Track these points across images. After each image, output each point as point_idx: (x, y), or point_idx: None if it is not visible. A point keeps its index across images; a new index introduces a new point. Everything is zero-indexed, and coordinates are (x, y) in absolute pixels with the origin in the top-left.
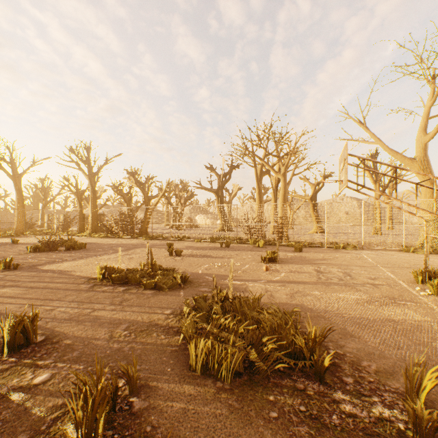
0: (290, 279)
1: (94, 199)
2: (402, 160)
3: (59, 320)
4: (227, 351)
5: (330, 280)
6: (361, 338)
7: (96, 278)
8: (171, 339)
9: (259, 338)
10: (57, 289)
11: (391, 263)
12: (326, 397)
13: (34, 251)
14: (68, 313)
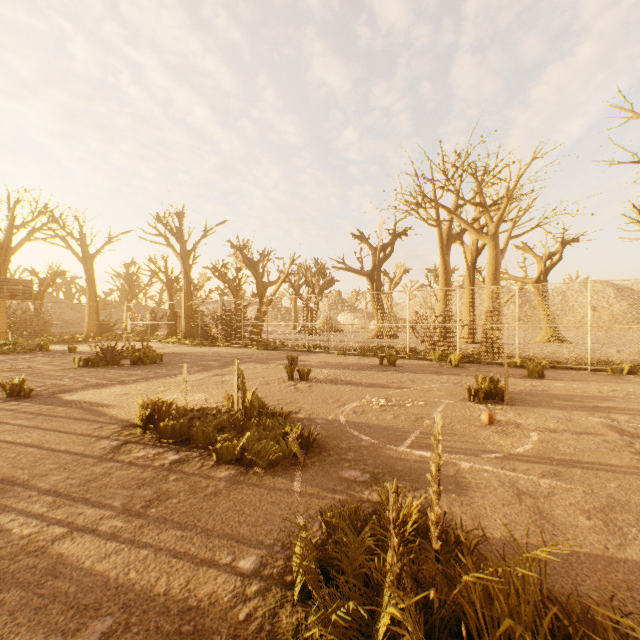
0: (562, 453)
1: (188, 289)
2: None
3: None
4: None
5: None
6: None
7: (137, 426)
8: None
9: None
10: (48, 451)
11: None
12: None
13: (85, 365)
14: (5, 536)
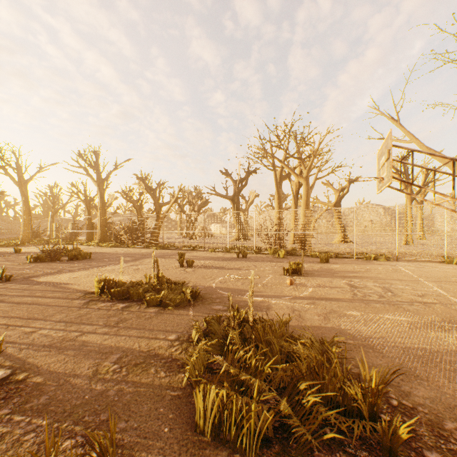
0: (320, 295)
1: (103, 206)
2: (441, 160)
3: (36, 347)
4: (250, 408)
5: (369, 297)
6: (430, 381)
7: (93, 293)
8: (173, 378)
9: (293, 382)
10: (45, 306)
11: (436, 277)
12: None
13: (35, 261)
14: (50, 337)
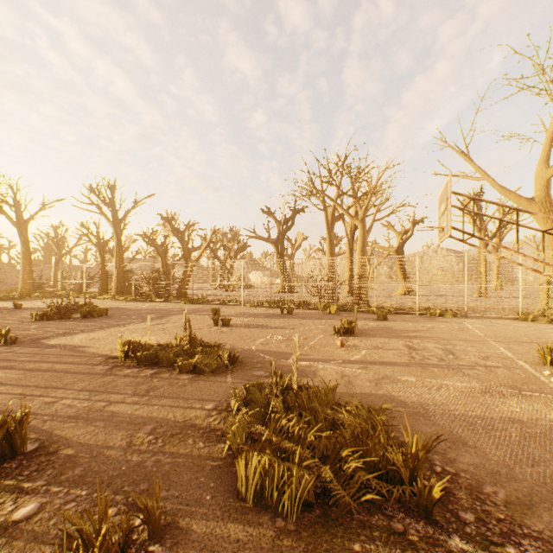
0: (373, 359)
1: (120, 252)
2: (516, 201)
3: (61, 418)
4: (291, 473)
5: (427, 361)
6: (478, 448)
7: (116, 357)
8: (212, 449)
9: (336, 450)
10: (63, 373)
11: (506, 337)
12: (437, 546)
13: (41, 319)
14: (75, 407)
